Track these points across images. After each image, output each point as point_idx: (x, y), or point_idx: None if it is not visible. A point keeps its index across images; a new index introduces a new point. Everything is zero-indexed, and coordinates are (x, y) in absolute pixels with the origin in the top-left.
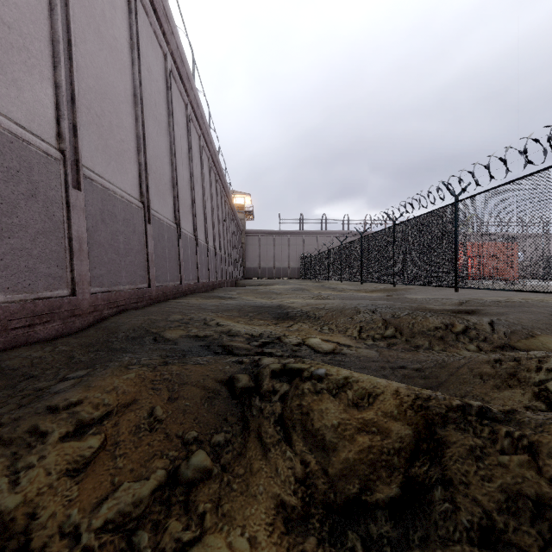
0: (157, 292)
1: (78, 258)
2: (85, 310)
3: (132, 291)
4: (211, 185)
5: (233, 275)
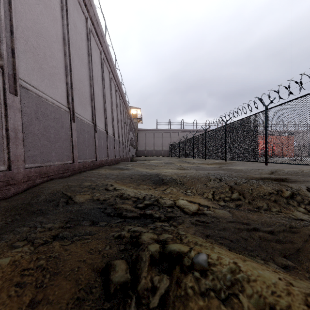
0: (79, 166)
1: (13, 143)
2: (20, 180)
3: (60, 166)
4: (117, 102)
5: (130, 154)
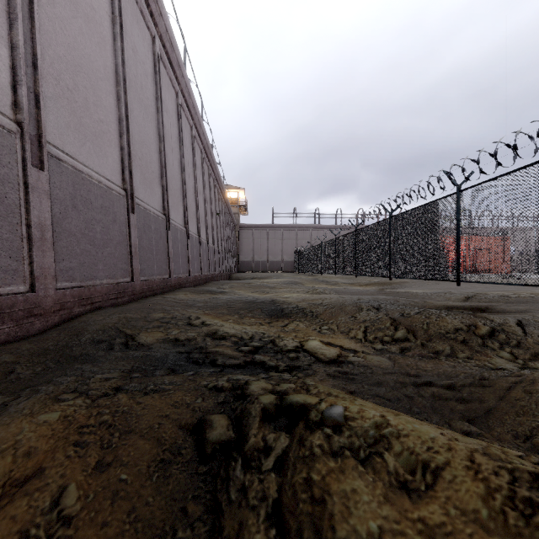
0: (141, 287)
1: (38, 248)
2: (49, 309)
3: (111, 286)
4: (204, 178)
5: (226, 269)
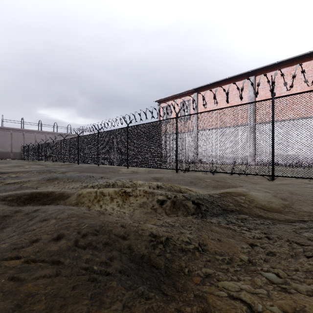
0: None
1: None
2: None
3: None
4: None
5: None
